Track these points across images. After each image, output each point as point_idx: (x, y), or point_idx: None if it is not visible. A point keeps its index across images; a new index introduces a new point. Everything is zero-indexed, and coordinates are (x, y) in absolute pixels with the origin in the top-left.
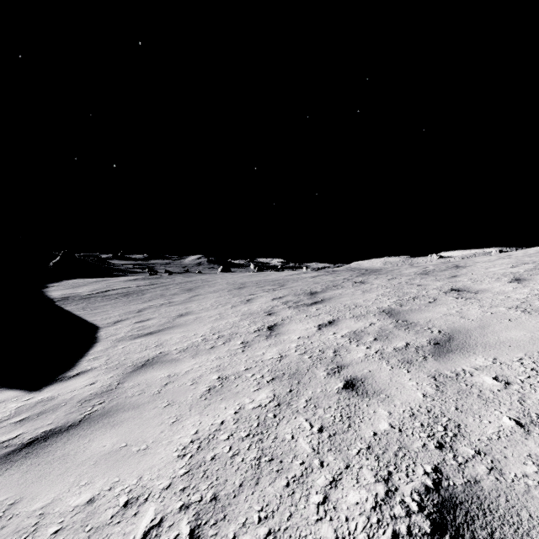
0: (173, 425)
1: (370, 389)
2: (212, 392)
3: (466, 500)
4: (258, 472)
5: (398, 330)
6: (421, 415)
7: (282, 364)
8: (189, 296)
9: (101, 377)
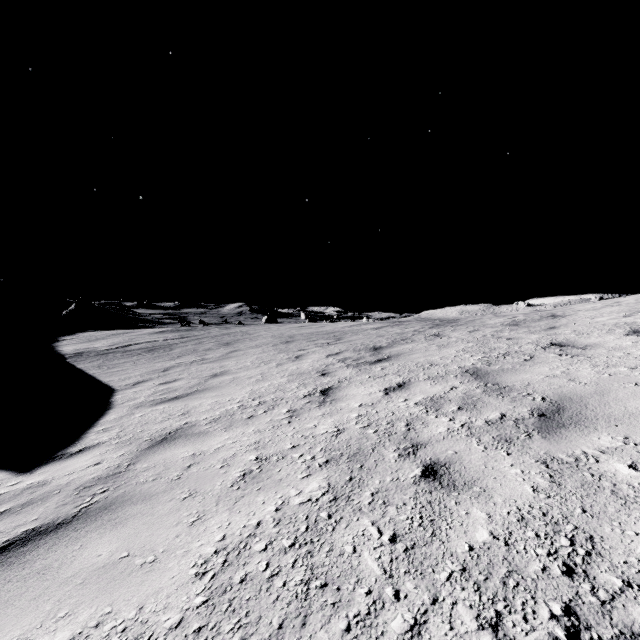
0: (192, 526)
1: (459, 479)
2: (247, 479)
3: None
4: (305, 606)
5: (489, 396)
6: (534, 520)
7: (339, 440)
8: (225, 352)
9: (109, 455)
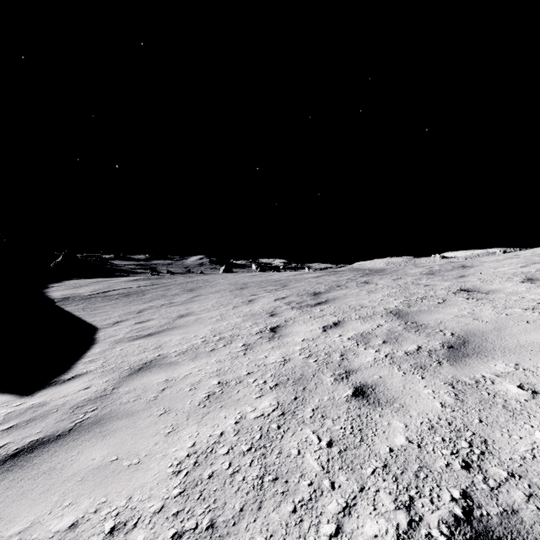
0: (168, 436)
1: (383, 397)
2: (211, 399)
3: (504, 535)
4: (260, 494)
5: (408, 332)
6: (441, 428)
7: (286, 368)
8: (190, 297)
9: (96, 381)
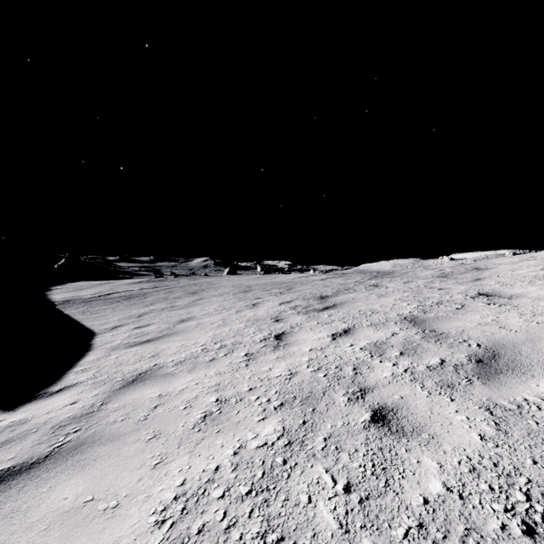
0: (155, 469)
1: (407, 424)
2: (208, 421)
3: None
4: None
5: (427, 342)
6: (486, 471)
7: (292, 384)
8: (192, 300)
9: (85, 395)
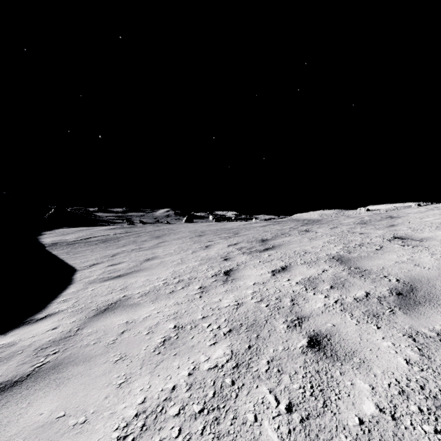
0: (119, 388)
1: (340, 349)
2: (167, 345)
3: None
4: None
5: (353, 278)
6: (414, 393)
7: (239, 313)
8: (156, 243)
9: (64, 321)
